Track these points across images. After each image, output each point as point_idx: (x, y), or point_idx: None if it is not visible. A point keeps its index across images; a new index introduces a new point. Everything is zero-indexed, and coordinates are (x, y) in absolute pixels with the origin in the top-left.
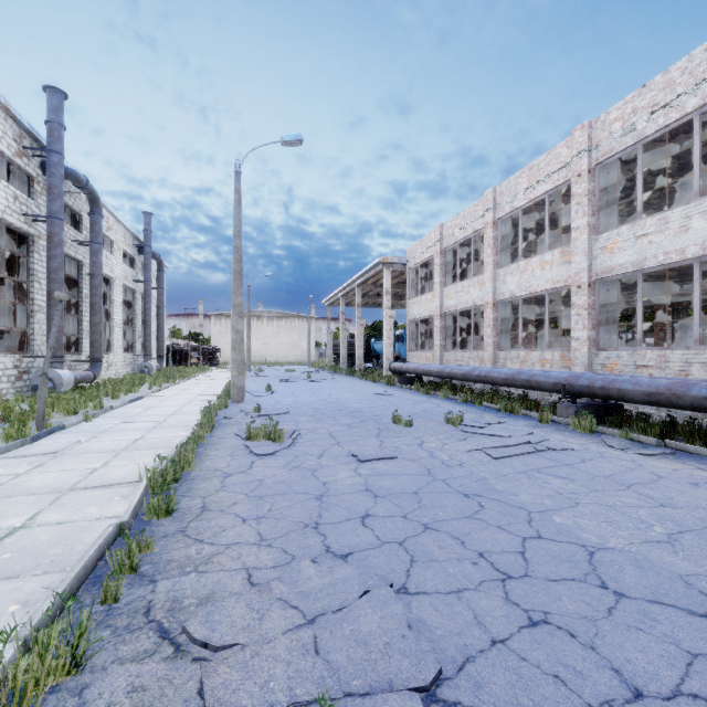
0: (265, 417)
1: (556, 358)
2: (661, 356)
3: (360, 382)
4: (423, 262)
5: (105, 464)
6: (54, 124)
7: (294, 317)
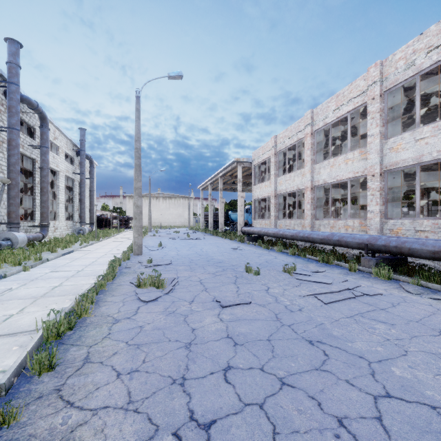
0: (155, 266)
1: (356, 225)
2: (434, 224)
3: (222, 240)
4: (263, 161)
5: (21, 310)
6: (12, 64)
7: (179, 197)
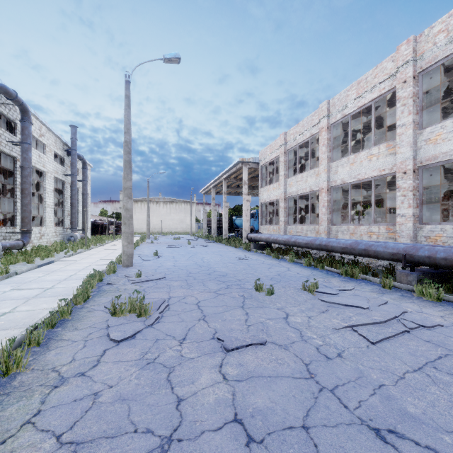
0: (144, 282)
1: (382, 231)
2: None
3: (226, 248)
4: (271, 161)
5: None
6: None
7: (181, 202)
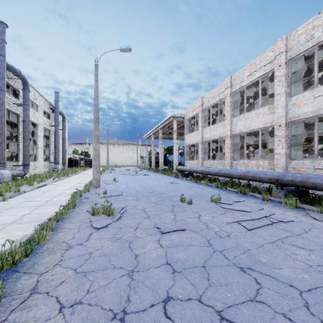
0: (108, 197)
1: (265, 164)
2: None
3: (161, 176)
4: (193, 116)
5: None
6: None
7: (130, 144)
